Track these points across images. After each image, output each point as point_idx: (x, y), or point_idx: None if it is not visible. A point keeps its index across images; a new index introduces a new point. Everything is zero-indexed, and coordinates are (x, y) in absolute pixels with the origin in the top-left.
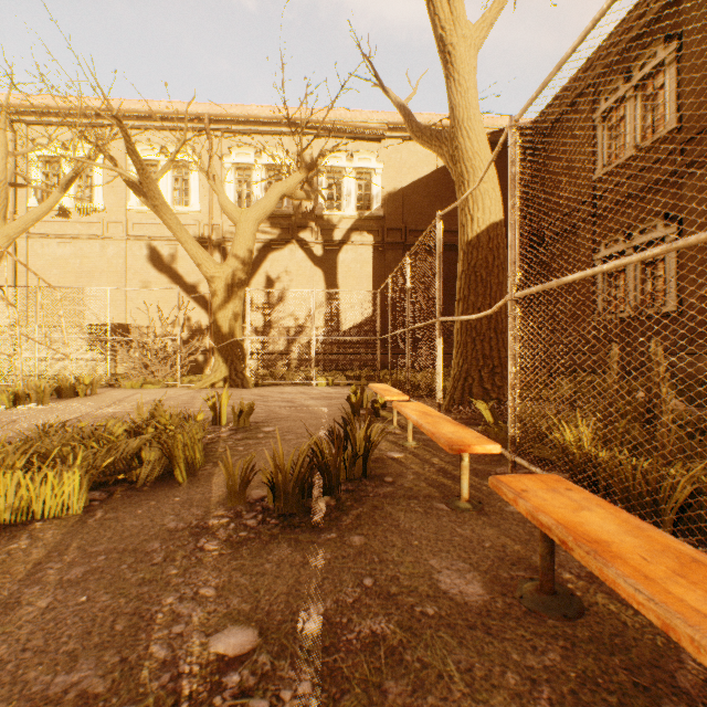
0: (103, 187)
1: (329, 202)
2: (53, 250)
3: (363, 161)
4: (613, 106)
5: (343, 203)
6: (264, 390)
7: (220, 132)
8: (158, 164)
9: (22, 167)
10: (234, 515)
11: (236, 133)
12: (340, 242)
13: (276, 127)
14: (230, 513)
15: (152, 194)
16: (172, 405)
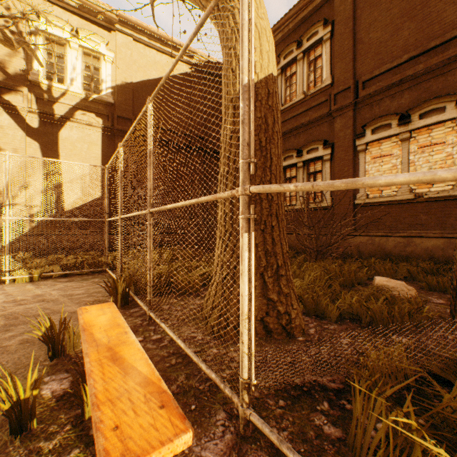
0: None
1: None
2: None
3: (92, 43)
4: (289, 64)
5: (66, 78)
6: None
7: None
8: None
9: None
10: None
11: None
12: (63, 117)
13: None
14: None
15: None
16: None
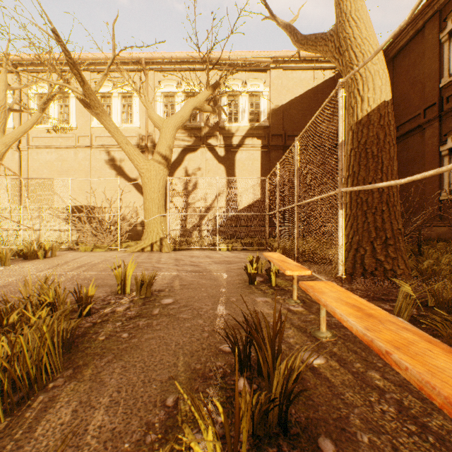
0: (76, 112)
1: (229, 121)
2: (44, 156)
3: (254, 87)
4: None
5: (239, 118)
6: (179, 254)
7: (153, 71)
8: (112, 95)
9: (25, 101)
10: None
11: (164, 71)
12: (237, 145)
13: (192, 65)
14: None
15: (93, 104)
16: (100, 268)
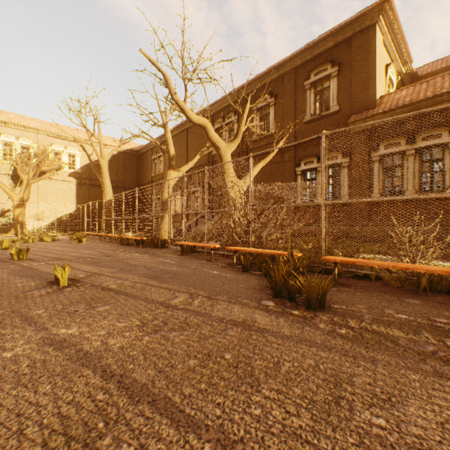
0: None
1: None
2: None
3: (72, 150)
4: (155, 158)
5: (62, 165)
6: None
7: None
8: None
9: None
10: (71, 241)
11: (4, 126)
12: (61, 181)
13: (28, 129)
14: (70, 241)
15: None
16: None
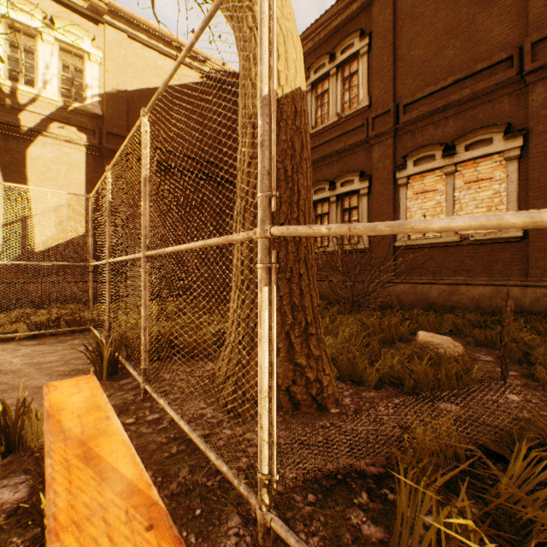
0: None
1: None
2: None
3: (72, 37)
4: (320, 80)
5: (37, 79)
6: None
7: None
8: None
9: None
10: None
11: None
12: (33, 130)
13: None
14: None
15: None
16: None
